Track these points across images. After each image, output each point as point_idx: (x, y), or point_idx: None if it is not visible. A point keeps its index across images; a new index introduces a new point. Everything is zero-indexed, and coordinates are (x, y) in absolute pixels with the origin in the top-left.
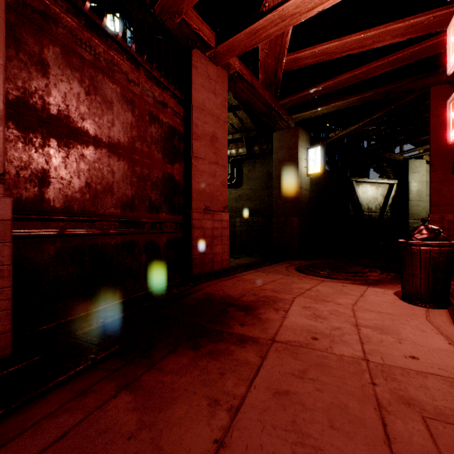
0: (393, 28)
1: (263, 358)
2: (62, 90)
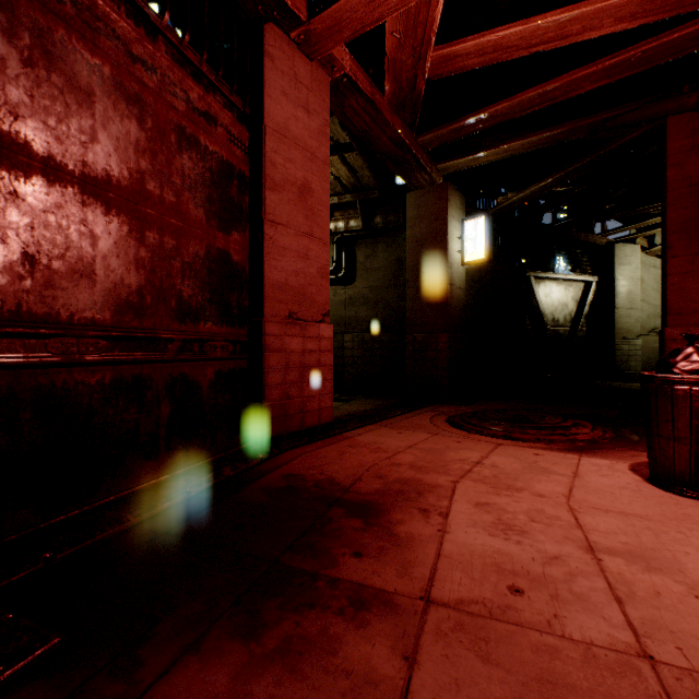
0: (619, 3)
1: (410, 663)
2: None
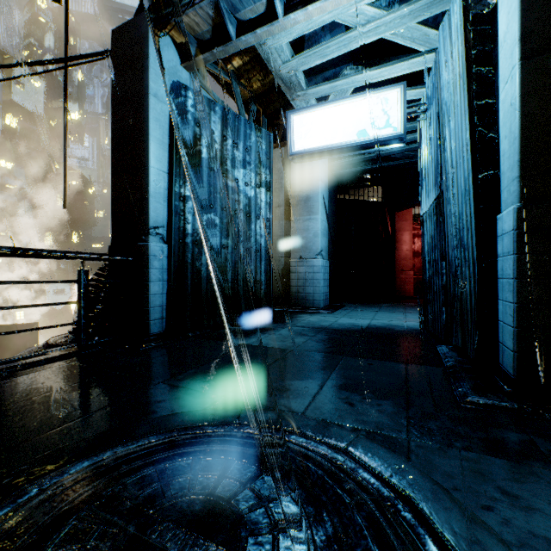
0: None
1: None
2: (417, 246)
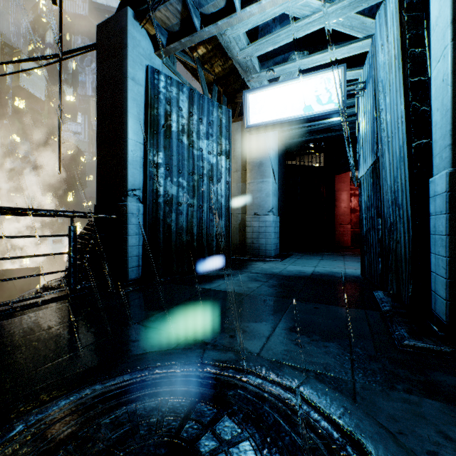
0: None
1: None
2: (353, 203)
